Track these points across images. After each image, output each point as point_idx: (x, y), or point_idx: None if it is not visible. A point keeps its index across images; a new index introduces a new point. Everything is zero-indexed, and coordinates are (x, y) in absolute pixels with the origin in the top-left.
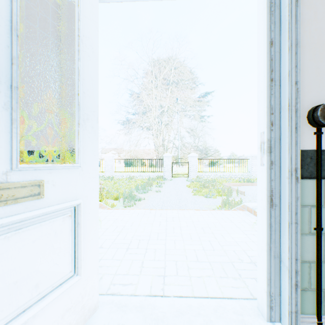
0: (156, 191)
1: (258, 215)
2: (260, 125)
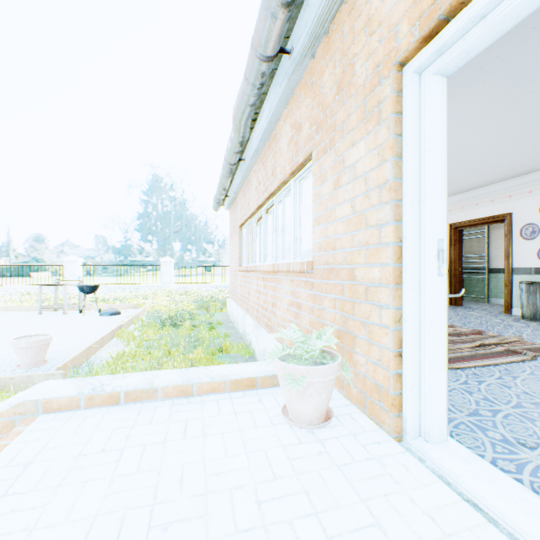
0: None
1: (434, 334)
2: (438, 230)
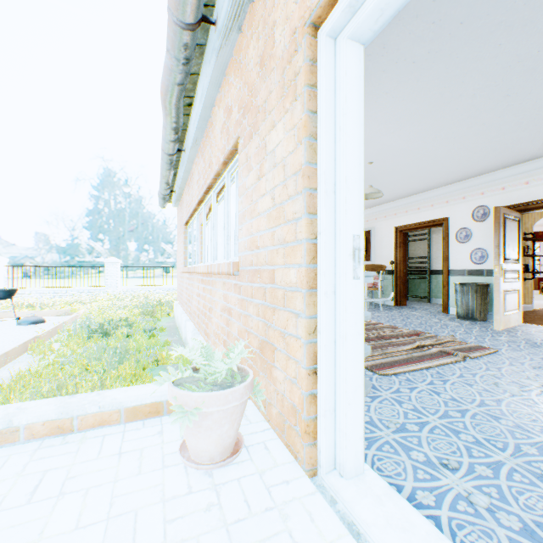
0: None
1: (350, 348)
2: (354, 224)
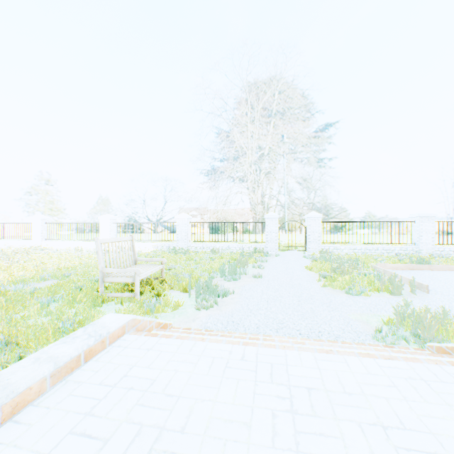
0: (254, 276)
1: None
2: None
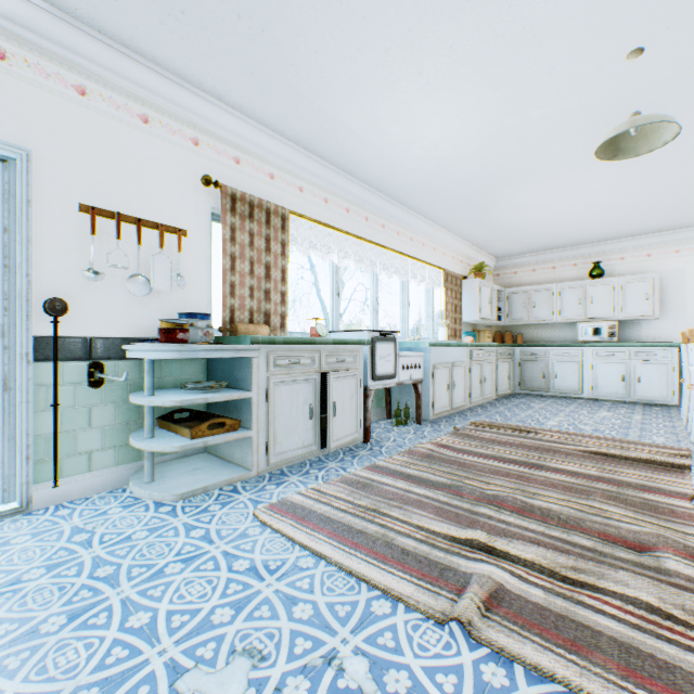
0: None
1: None
2: None
